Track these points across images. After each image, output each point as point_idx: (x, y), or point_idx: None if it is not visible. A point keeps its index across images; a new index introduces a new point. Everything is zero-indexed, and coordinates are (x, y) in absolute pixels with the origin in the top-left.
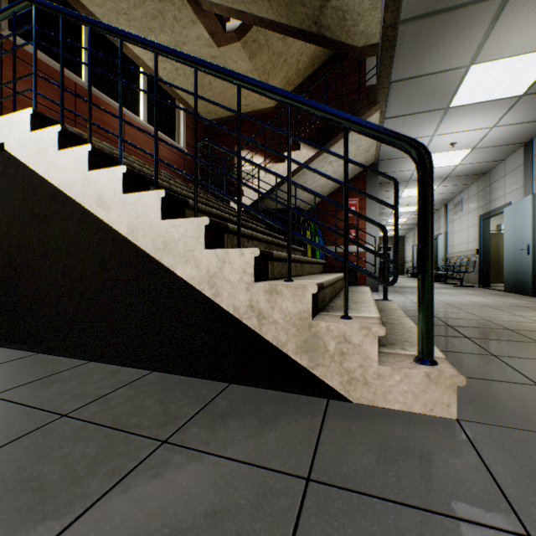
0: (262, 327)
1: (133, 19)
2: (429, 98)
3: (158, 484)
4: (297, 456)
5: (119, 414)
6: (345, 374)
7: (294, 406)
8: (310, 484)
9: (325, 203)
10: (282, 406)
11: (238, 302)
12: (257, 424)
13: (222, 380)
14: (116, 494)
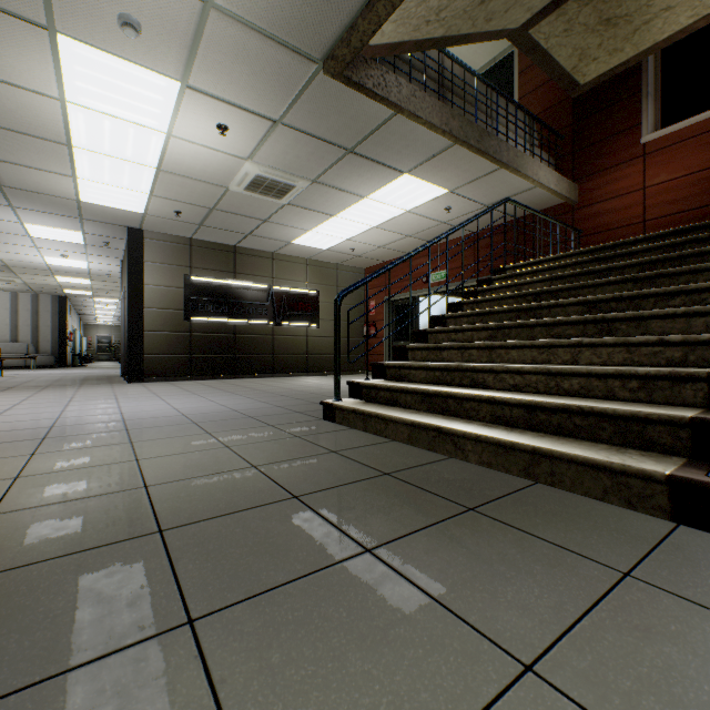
0: None
1: None
2: None
3: None
4: None
5: None
6: None
7: None
8: None
9: None
10: None
11: None
12: None
13: None
14: None
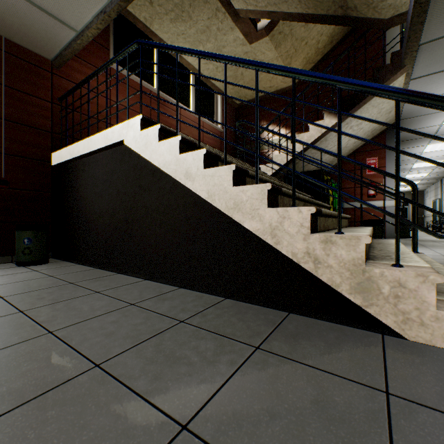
0: (317, 270)
1: (188, 37)
2: None
3: (266, 375)
4: (370, 374)
5: (216, 325)
6: (399, 315)
7: (352, 336)
8: (390, 397)
9: (343, 163)
10: (341, 335)
11: (296, 249)
12: (325, 345)
13: (281, 310)
14: (240, 376)
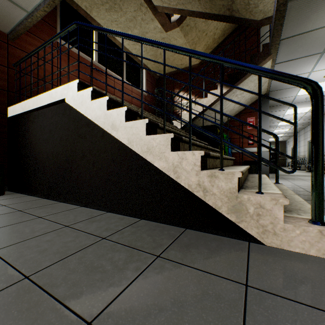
0: (206, 197)
1: (119, 23)
2: (308, 47)
3: (161, 277)
4: (236, 272)
5: (130, 240)
6: (260, 227)
7: (228, 244)
8: (248, 288)
9: (231, 121)
10: (220, 243)
11: (191, 182)
12: (208, 252)
13: (181, 226)
14: (141, 279)
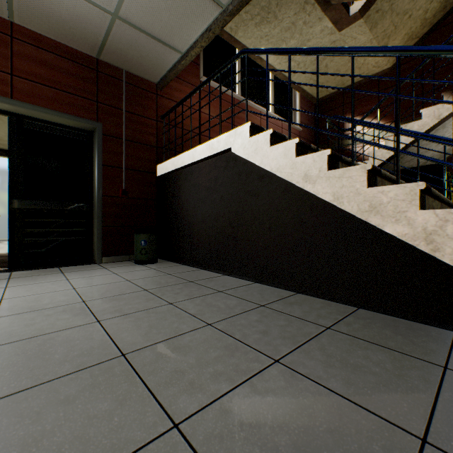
0: None
1: (271, 38)
2: None
3: None
4: None
5: (371, 336)
6: None
7: None
8: None
9: None
10: None
11: None
12: None
13: (441, 327)
14: (449, 397)
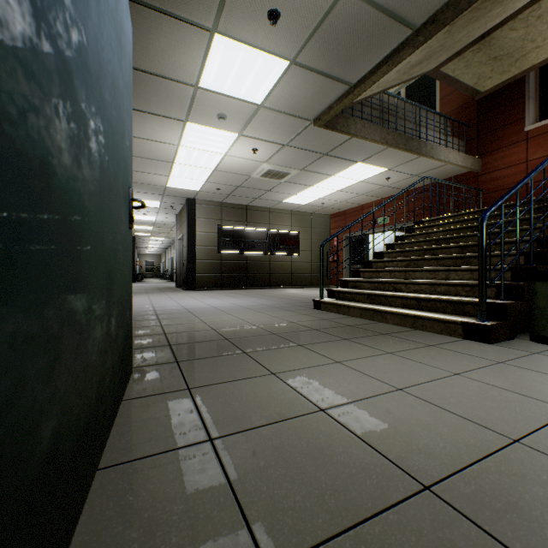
0: None
1: None
2: None
3: None
4: None
5: None
6: None
7: None
8: None
9: None
10: None
11: None
12: None
13: None
14: None
